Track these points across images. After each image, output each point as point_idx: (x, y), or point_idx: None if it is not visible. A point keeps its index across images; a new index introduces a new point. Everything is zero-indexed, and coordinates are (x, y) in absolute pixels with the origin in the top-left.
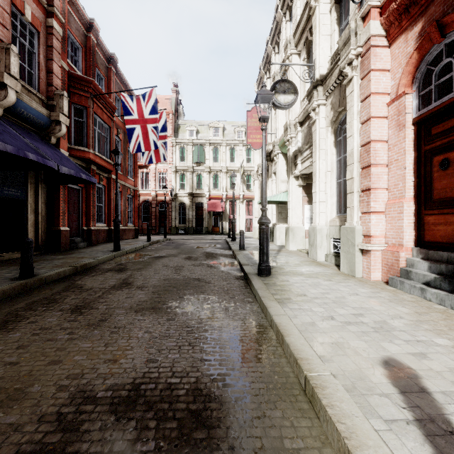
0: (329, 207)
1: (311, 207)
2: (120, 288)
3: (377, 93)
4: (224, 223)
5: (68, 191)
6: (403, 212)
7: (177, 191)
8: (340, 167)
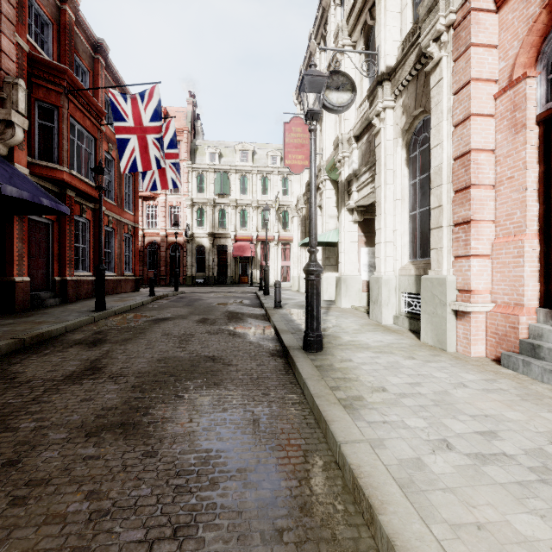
0: (399, 249)
1: (370, 250)
2: (79, 379)
3: (480, 80)
4: (254, 272)
5: (30, 226)
6: (524, 255)
7: (194, 231)
8: (414, 194)
